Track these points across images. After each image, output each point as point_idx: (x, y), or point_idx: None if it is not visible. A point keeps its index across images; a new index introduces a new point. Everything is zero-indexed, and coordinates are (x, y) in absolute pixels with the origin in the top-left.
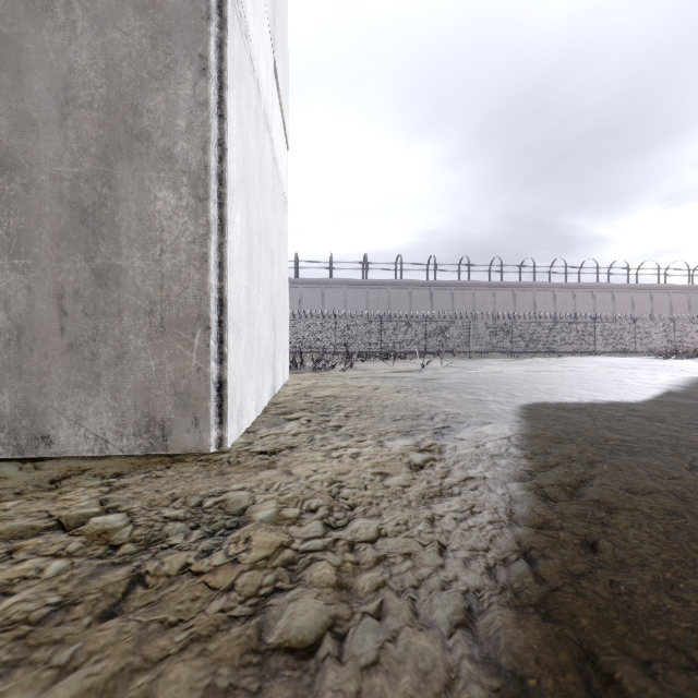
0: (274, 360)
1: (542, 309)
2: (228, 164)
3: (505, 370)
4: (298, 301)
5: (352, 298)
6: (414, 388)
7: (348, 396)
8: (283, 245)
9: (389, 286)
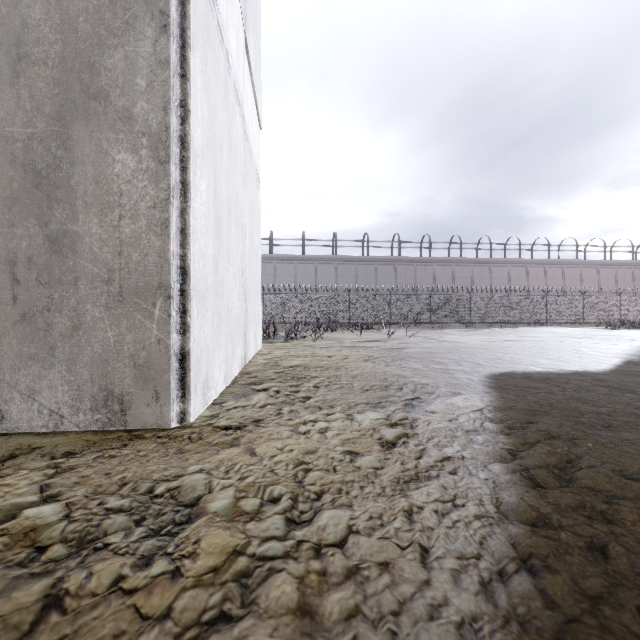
0: (245, 330)
1: (498, 283)
2: (191, 126)
3: (466, 339)
4: (272, 276)
5: (323, 273)
6: (382, 358)
7: (317, 366)
8: (255, 220)
9: (357, 262)
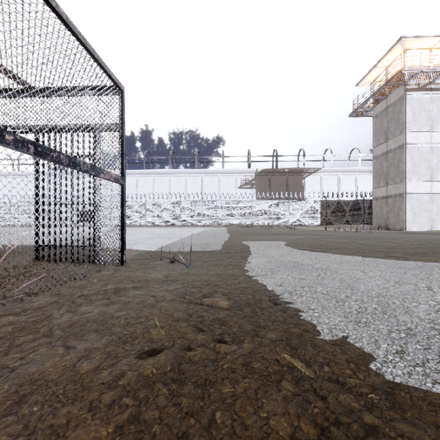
0: (431, 225)
1: None
2: (406, 210)
3: None
4: None
5: None
6: None
7: None
8: None
9: None
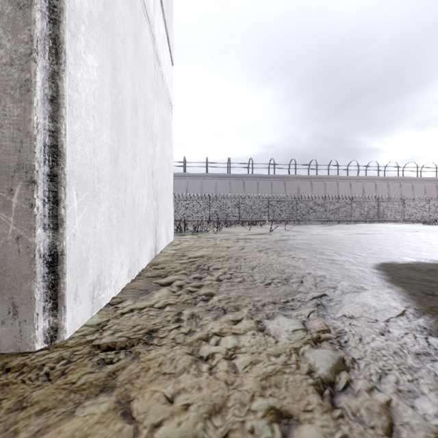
0: (156, 226)
1: (343, 193)
2: None
3: (328, 233)
4: (185, 188)
5: (220, 186)
6: (272, 249)
7: (219, 256)
8: (167, 135)
9: (244, 178)
